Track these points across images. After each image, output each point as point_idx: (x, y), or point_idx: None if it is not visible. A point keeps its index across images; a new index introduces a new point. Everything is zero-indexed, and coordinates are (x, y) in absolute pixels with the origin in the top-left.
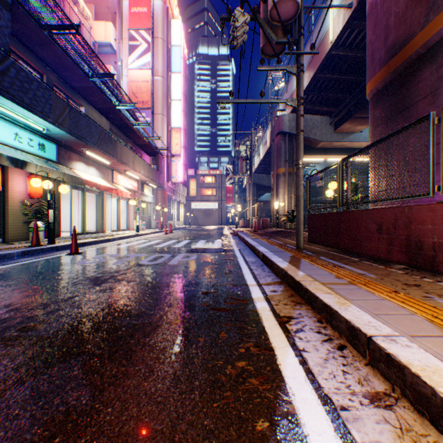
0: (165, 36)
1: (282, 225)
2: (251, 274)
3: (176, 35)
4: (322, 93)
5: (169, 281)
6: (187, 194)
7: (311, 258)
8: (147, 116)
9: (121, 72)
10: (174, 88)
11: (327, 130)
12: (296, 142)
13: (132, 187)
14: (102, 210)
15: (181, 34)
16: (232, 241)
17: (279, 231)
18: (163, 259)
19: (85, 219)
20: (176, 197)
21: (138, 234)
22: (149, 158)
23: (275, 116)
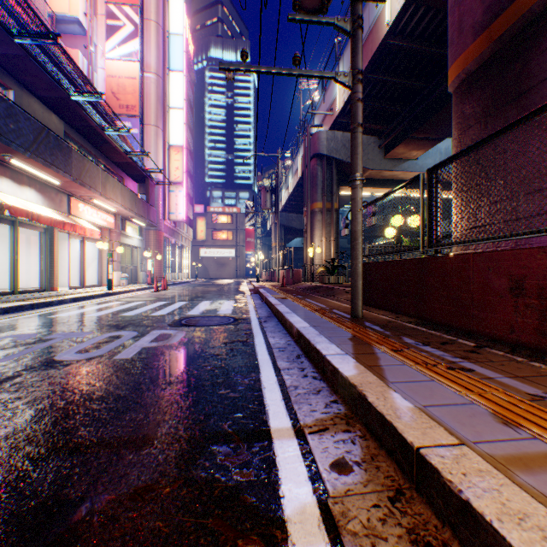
0: (160, 18)
1: (318, 279)
2: (279, 386)
3: (177, 20)
4: (372, 102)
5: (71, 427)
6: (194, 238)
7: (391, 343)
8: (134, 127)
9: (95, 62)
10: (173, 91)
11: (375, 155)
12: (351, 143)
13: (105, 223)
14: (51, 255)
15: (183, 20)
16: (250, 303)
17: (316, 287)
18: (111, 346)
19: (17, 269)
20: (177, 241)
21: (109, 292)
22: (136, 184)
23: (309, 133)
